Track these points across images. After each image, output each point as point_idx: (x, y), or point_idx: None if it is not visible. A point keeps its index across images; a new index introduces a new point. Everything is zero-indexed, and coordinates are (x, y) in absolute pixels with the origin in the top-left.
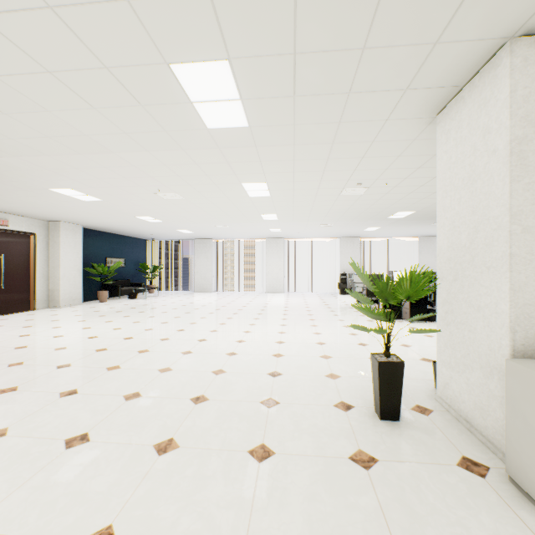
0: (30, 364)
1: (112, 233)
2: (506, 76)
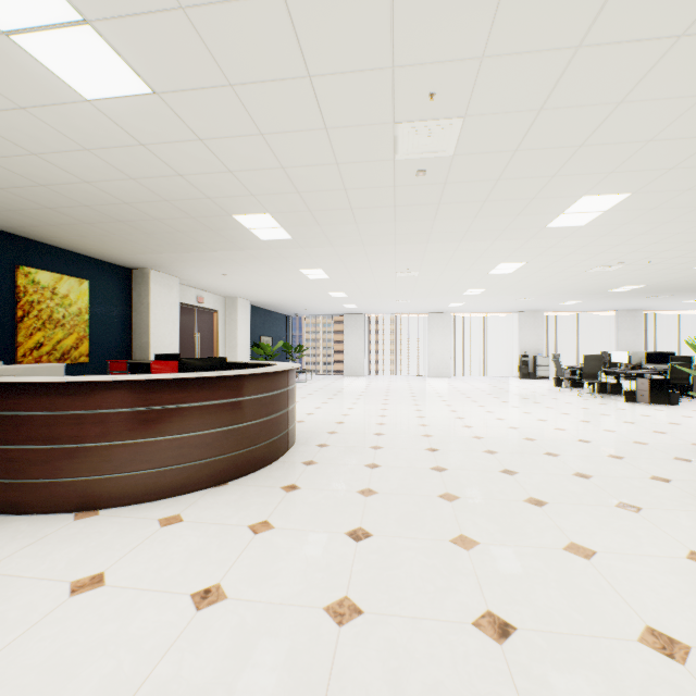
0: (346, 433)
1: (263, 309)
2: None
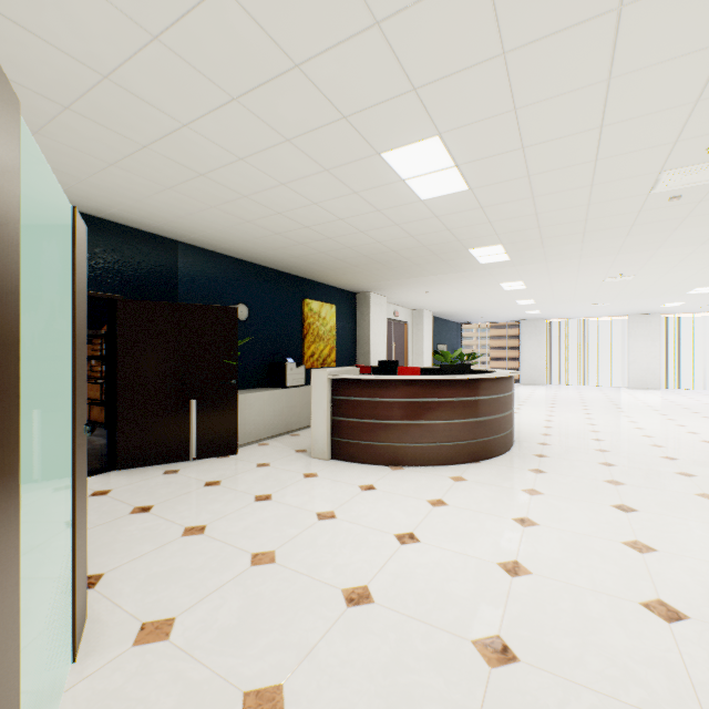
0: (560, 436)
1: (439, 318)
2: None
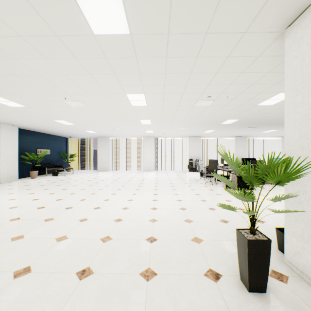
0: None
1: (41, 132)
2: None
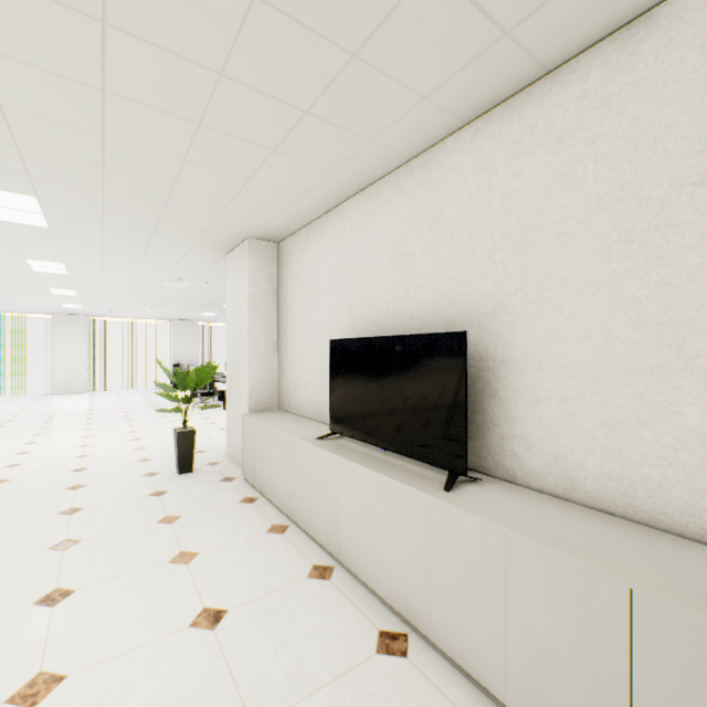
0: None
1: None
2: (248, 257)
